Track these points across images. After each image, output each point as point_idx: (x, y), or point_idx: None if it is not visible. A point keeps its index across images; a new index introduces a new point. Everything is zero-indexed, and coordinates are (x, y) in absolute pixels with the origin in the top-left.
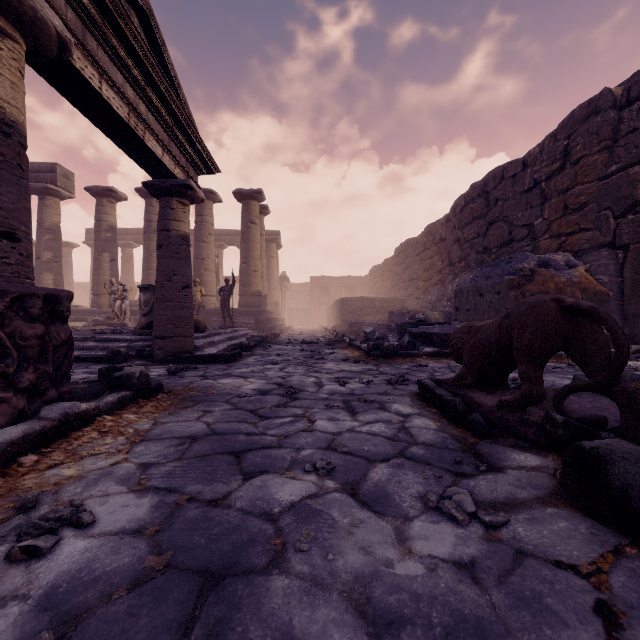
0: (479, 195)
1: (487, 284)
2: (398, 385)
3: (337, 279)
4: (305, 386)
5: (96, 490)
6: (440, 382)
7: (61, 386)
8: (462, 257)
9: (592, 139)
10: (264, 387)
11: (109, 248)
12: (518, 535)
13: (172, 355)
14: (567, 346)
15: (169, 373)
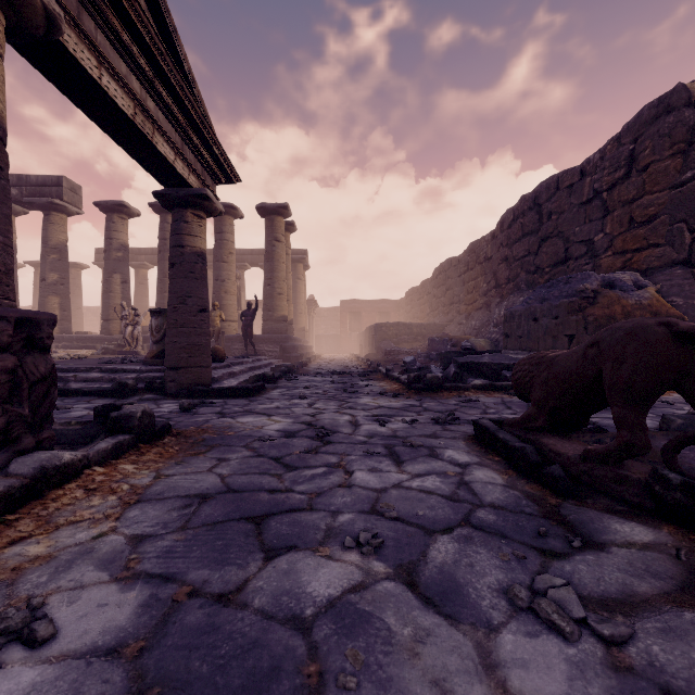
0: (530, 208)
1: (543, 307)
2: (447, 425)
3: (370, 303)
4: (339, 426)
5: (67, 579)
6: (500, 423)
7: (40, 431)
8: (510, 278)
9: (663, 142)
10: (291, 427)
11: (120, 269)
12: (655, 659)
13: (186, 388)
14: (680, 383)
15: (181, 409)
